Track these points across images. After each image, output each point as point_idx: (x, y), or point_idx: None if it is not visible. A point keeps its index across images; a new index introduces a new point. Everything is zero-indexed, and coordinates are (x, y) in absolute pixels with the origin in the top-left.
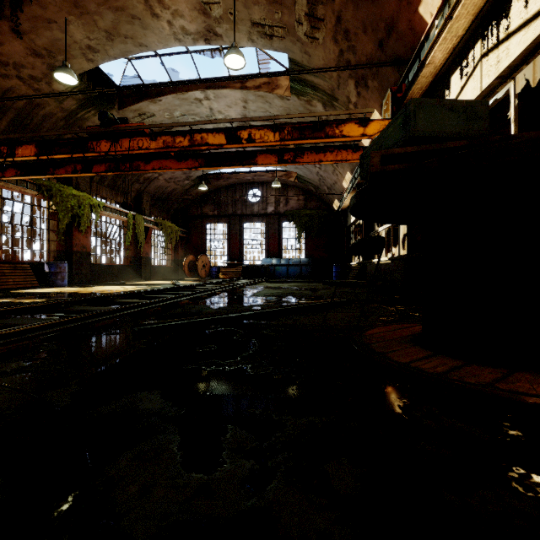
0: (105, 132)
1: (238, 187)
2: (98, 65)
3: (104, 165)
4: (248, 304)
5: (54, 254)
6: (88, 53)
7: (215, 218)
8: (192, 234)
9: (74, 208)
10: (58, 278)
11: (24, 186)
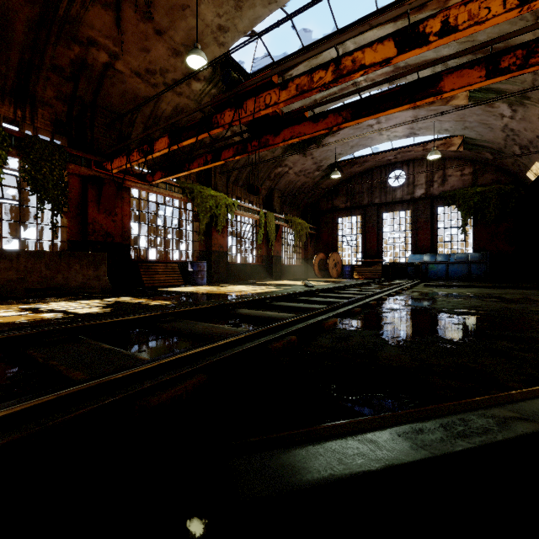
0: (228, 99)
1: (375, 172)
2: (228, 48)
3: (231, 149)
4: (458, 335)
5: (197, 254)
6: (219, 36)
7: (347, 210)
8: (322, 231)
9: (212, 209)
10: (198, 276)
11: (172, 191)
